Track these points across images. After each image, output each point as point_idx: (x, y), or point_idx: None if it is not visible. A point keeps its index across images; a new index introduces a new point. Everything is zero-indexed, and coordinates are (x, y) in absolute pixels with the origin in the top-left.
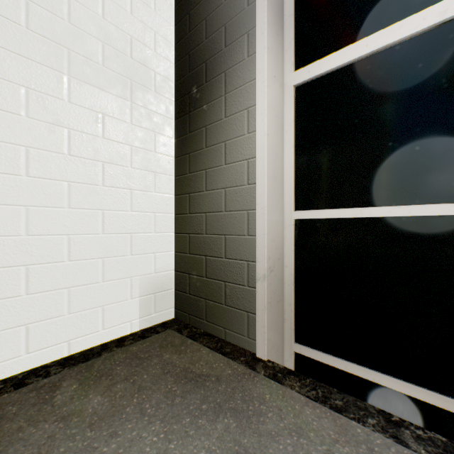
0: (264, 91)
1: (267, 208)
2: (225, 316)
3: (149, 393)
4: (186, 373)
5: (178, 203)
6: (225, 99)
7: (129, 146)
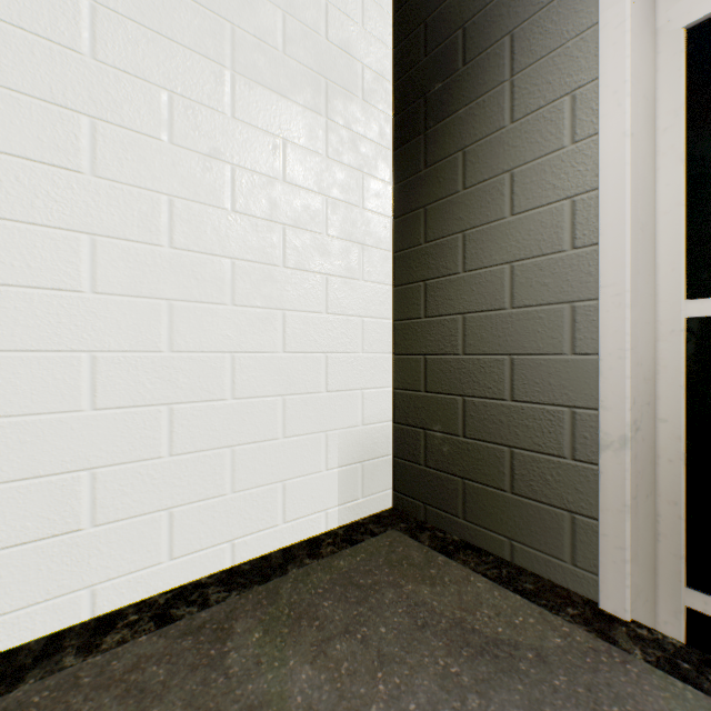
0: (624, 43)
1: (630, 294)
2: (512, 516)
3: (404, 673)
4: (464, 633)
5: (400, 301)
6: (512, 86)
7: (323, 197)
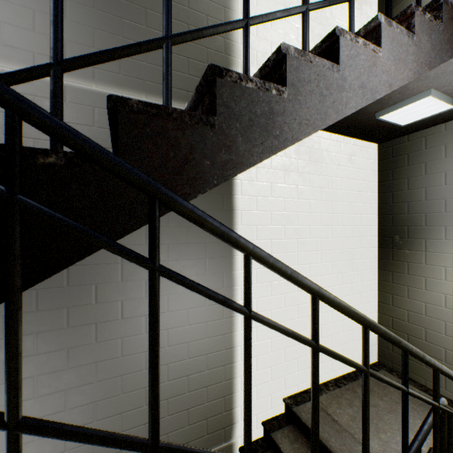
0: None
1: None
2: (425, 373)
3: None
4: (415, 400)
5: (381, 296)
6: (425, 254)
7: (359, 271)
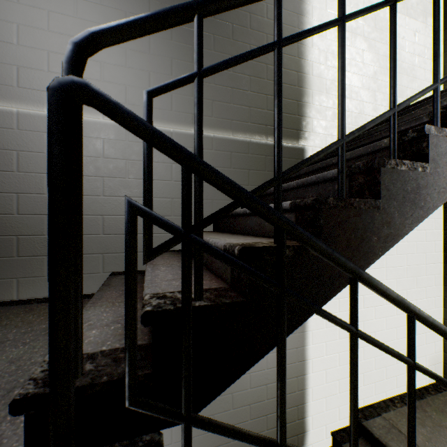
0: None
1: None
2: None
3: None
4: None
5: None
6: None
7: (424, 287)
